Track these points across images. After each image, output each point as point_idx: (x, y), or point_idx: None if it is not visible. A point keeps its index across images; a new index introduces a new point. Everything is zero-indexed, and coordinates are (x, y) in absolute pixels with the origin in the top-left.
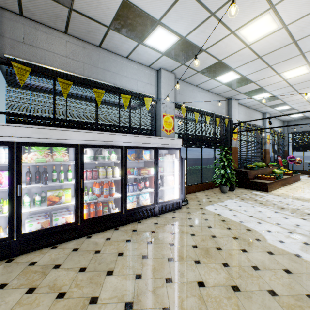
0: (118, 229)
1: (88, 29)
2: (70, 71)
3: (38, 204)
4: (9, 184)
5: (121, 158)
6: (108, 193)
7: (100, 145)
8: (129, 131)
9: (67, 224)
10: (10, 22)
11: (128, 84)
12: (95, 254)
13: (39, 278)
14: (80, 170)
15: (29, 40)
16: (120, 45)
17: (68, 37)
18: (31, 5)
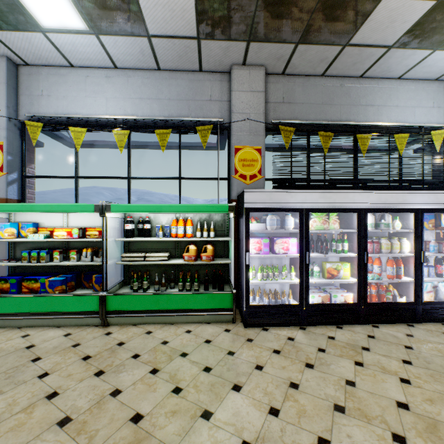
0: (414, 326)
1: (356, 60)
2: (326, 120)
3: (317, 275)
4: (299, 251)
5: (415, 226)
6: (394, 274)
7: (387, 209)
8: (403, 187)
9: (349, 304)
10: (273, 86)
11: (399, 116)
12: (407, 349)
13: (356, 355)
14: (362, 241)
15: (288, 98)
16: (396, 65)
17: (323, 80)
18: (298, 60)
